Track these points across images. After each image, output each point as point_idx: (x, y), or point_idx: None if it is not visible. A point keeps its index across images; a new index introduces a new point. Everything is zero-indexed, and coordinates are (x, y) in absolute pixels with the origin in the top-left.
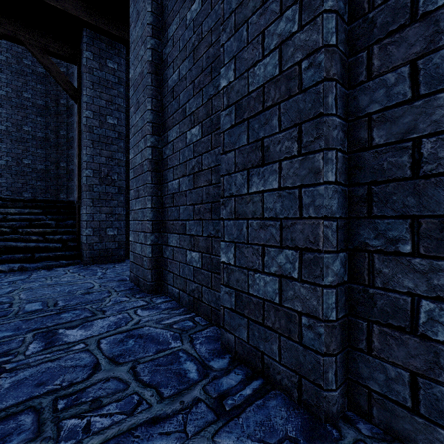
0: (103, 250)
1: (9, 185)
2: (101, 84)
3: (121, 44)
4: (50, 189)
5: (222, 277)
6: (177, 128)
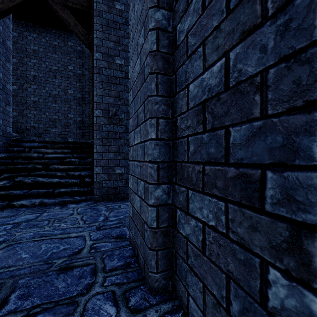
0: (111, 188)
1: (60, 133)
2: (109, 26)
3: None
4: (85, 135)
5: None
6: None
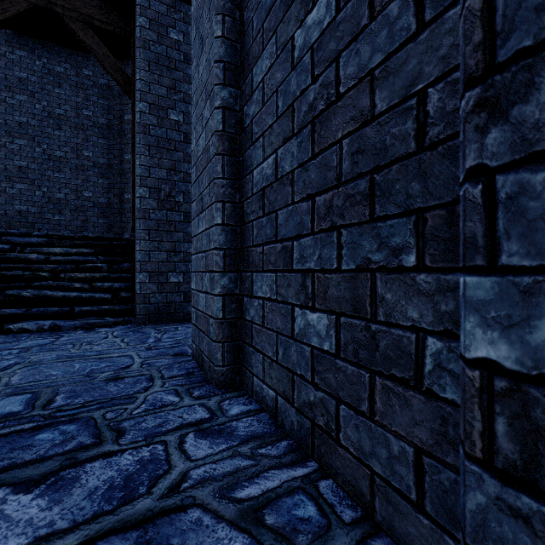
0: (162, 304)
1: (68, 223)
2: (160, 63)
3: (188, 5)
4: (113, 228)
5: (476, 430)
6: (272, 44)
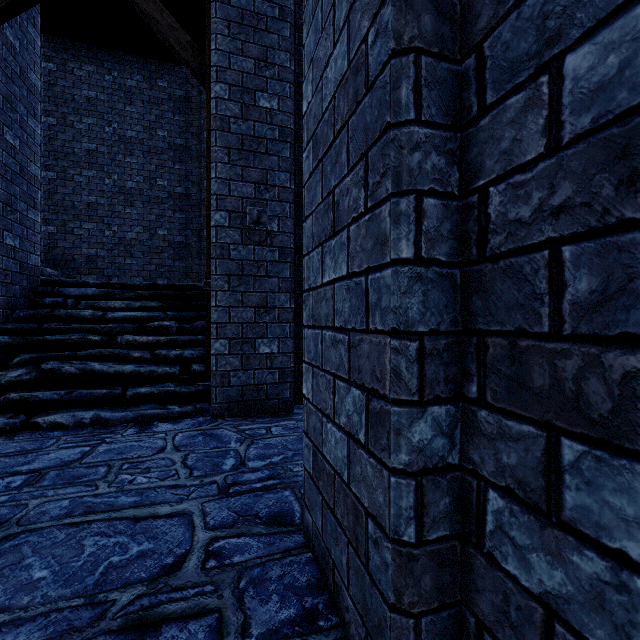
0: (248, 387)
1: (140, 268)
2: (245, 23)
3: None
4: (191, 272)
5: None
6: None
